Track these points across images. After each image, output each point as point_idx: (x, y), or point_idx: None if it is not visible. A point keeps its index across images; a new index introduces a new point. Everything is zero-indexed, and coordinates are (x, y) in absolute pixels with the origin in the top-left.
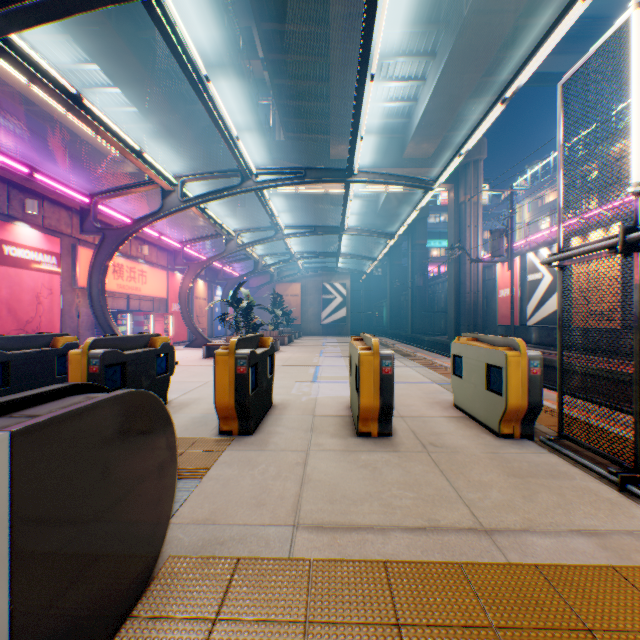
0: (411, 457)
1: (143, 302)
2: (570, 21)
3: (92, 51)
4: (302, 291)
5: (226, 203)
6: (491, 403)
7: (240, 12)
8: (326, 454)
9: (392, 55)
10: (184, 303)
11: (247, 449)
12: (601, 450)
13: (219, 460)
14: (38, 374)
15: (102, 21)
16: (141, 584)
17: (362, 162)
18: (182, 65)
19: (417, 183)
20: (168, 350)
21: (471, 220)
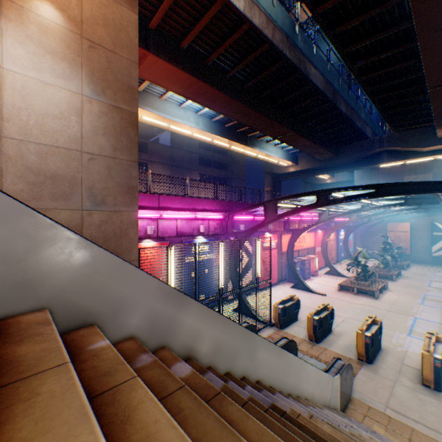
0: None
1: (303, 250)
2: None
3: (283, 141)
4: (410, 227)
5: None
6: None
7: None
8: (402, 386)
9: None
10: (322, 249)
11: (369, 370)
12: None
13: (359, 371)
14: (290, 311)
15: (289, 133)
16: (348, 399)
17: None
18: None
19: None
20: (331, 310)
21: None
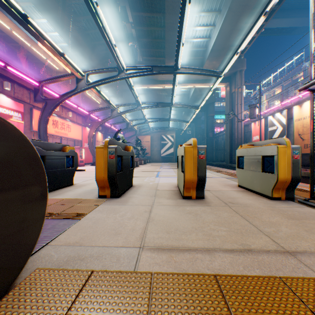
0: (219, 209)
1: (69, 141)
2: None
3: (42, 10)
4: (151, 139)
5: (113, 95)
6: (265, 179)
7: None
8: (164, 207)
9: (198, 12)
10: (90, 142)
11: (114, 204)
12: None
13: (95, 209)
14: None
15: None
16: None
17: None
18: None
19: (212, 73)
20: (73, 154)
21: (238, 101)
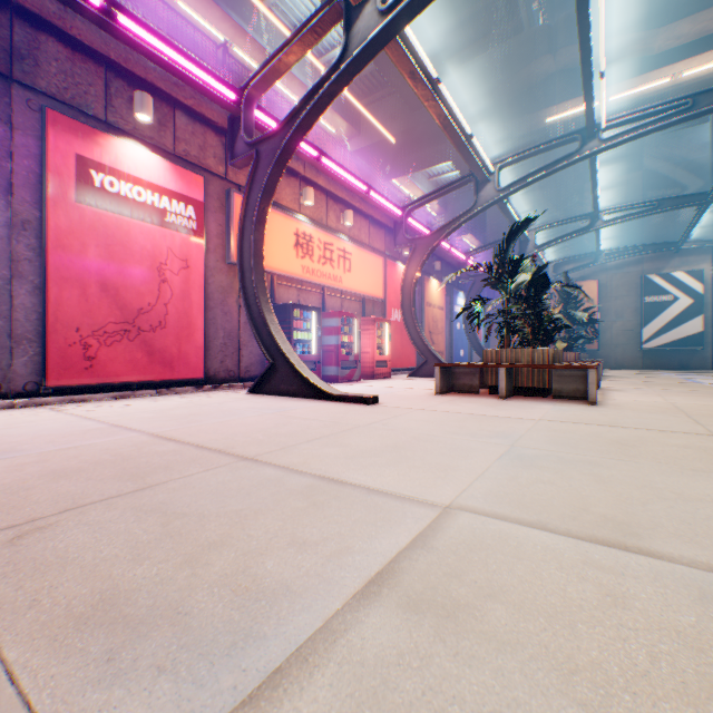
0: None
1: (345, 302)
2: None
3: None
4: (597, 294)
5: None
6: None
7: None
8: None
9: None
10: (406, 305)
11: None
12: None
13: None
14: None
15: None
16: None
17: None
18: None
19: None
20: None
21: None
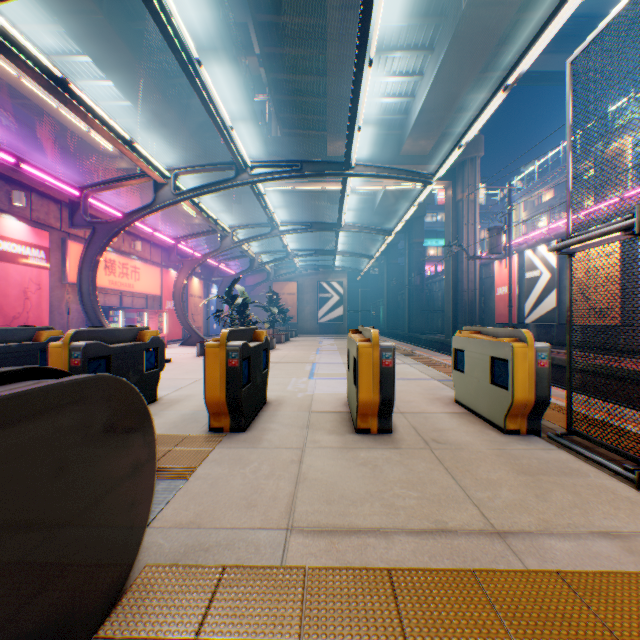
0: (413, 454)
1: (136, 299)
2: (577, 1)
3: (83, 41)
4: (299, 290)
5: (222, 201)
6: (496, 398)
7: (236, 7)
8: (323, 451)
9: (390, 49)
10: (178, 300)
11: (239, 446)
12: (614, 446)
13: (208, 458)
14: None
15: (93, 10)
16: (110, 599)
17: (359, 159)
18: (173, 47)
19: (415, 177)
20: (158, 344)
21: (469, 218)
